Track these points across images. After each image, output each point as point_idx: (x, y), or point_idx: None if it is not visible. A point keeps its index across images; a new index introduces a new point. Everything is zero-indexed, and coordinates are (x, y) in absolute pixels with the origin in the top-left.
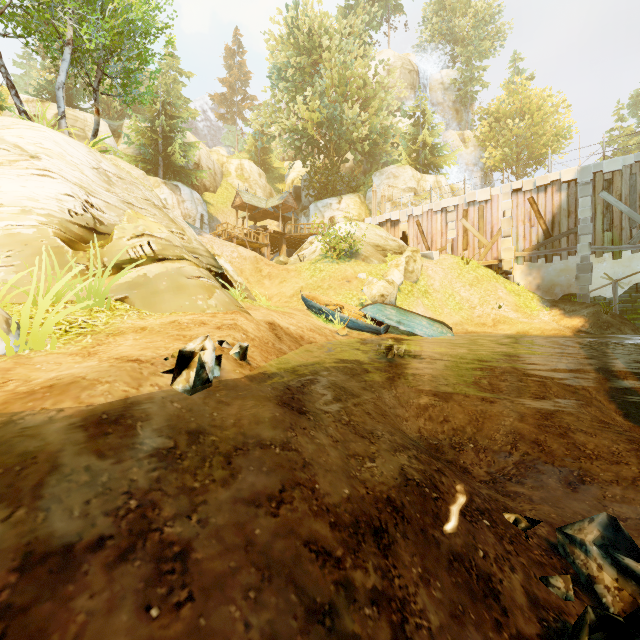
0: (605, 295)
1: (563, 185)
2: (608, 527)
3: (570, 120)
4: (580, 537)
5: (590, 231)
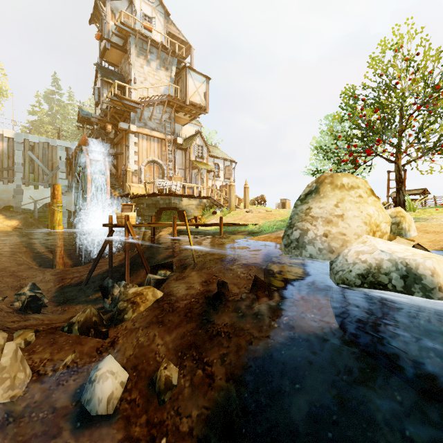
0: (31, 208)
1: (5, 138)
2: (32, 285)
3: (7, 86)
4: (23, 291)
5: (22, 171)
